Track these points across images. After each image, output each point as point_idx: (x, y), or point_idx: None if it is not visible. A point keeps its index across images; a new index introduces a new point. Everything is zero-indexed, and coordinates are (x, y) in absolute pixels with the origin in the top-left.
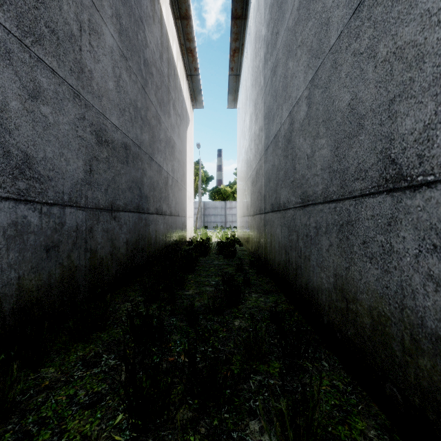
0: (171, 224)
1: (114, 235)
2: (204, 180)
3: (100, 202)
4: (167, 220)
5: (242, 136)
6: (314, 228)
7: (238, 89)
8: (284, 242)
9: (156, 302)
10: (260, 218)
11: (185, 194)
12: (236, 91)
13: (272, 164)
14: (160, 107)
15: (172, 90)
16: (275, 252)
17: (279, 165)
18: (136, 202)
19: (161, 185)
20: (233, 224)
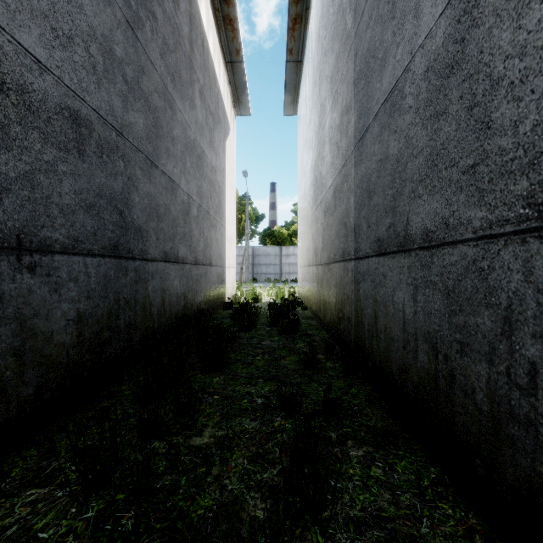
0: (197, 277)
1: (31, 306)
2: (252, 219)
3: None
4: (187, 271)
5: (305, 147)
6: None
7: (299, 85)
8: (426, 326)
9: (104, 489)
10: (345, 267)
11: (222, 234)
12: (296, 88)
13: (379, 158)
14: (174, 84)
15: (199, 69)
16: (391, 341)
17: (405, 150)
18: (111, 238)
19: (175, 213)
20: (291, 276)
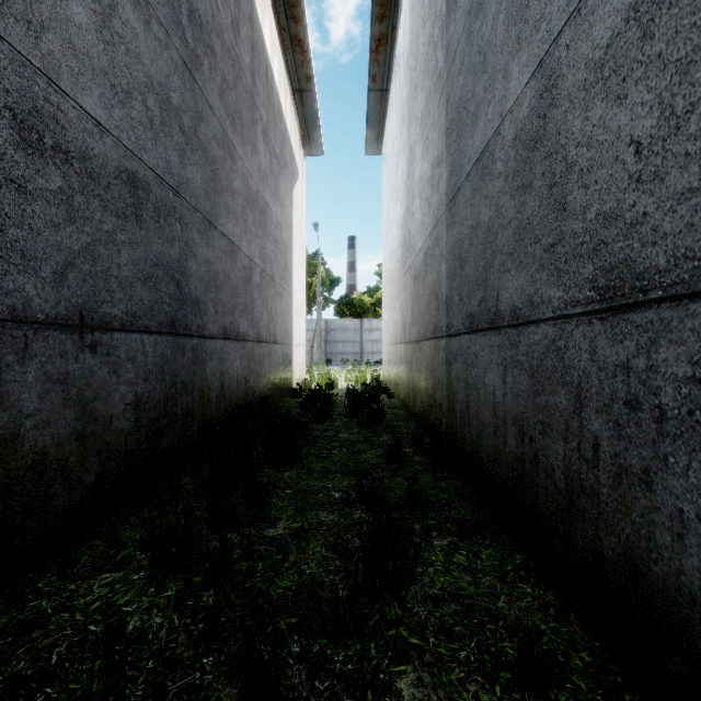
0: (260, 358)
1: (92, 388)
2: (326, 283)
3: (33, 306)
4: (249, 350)
5: (392, 197)
6: (687, 382)
7: (385, 119)
8: (514, 409)
9: (180, 573)
10: (436, 346)
11: (288, 304)
12: (381, 123)
13: (471, 223)
14: (234, 127)
15: (262, 104)
16: (483, 427)
17: (495, 219)
18: (167, 312)
19: (236, 280)
20: (375, 356)
